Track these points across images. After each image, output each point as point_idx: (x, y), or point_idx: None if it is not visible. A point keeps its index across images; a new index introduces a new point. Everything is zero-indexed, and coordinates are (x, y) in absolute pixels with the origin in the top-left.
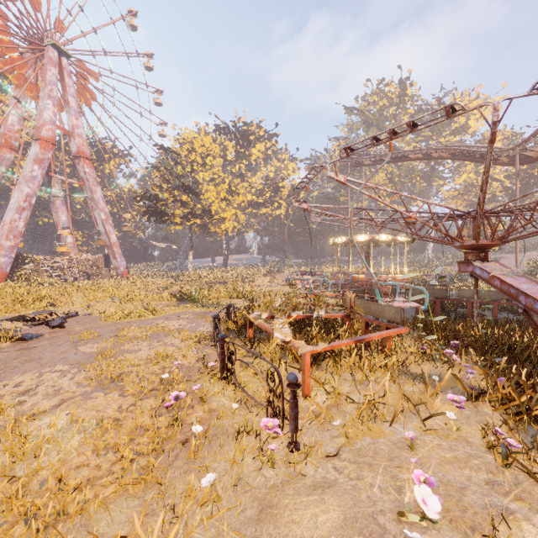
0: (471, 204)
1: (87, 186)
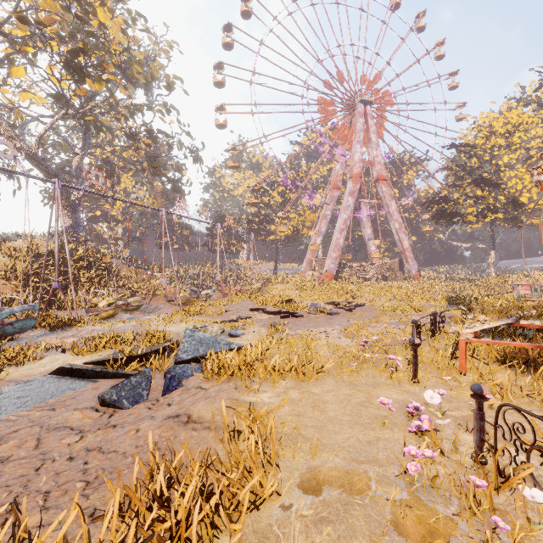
0: None
1: (384, 202)
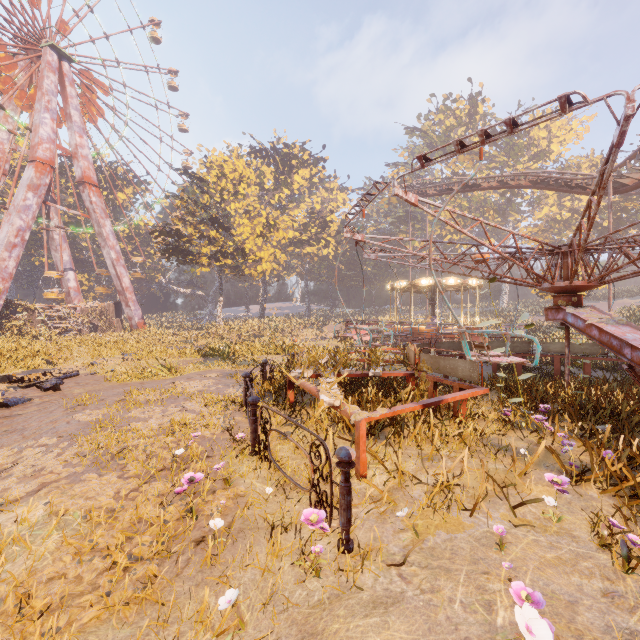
0: (553, 243)
1: (94, 218)
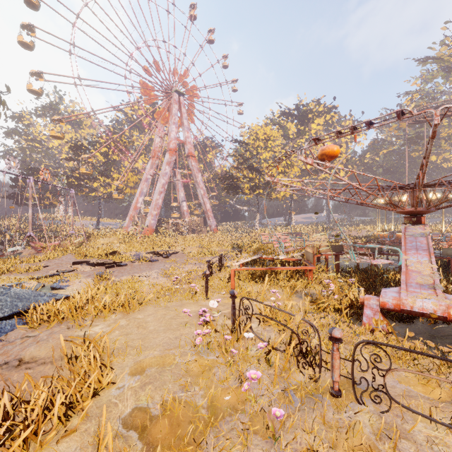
0: None
1: (193, 174)
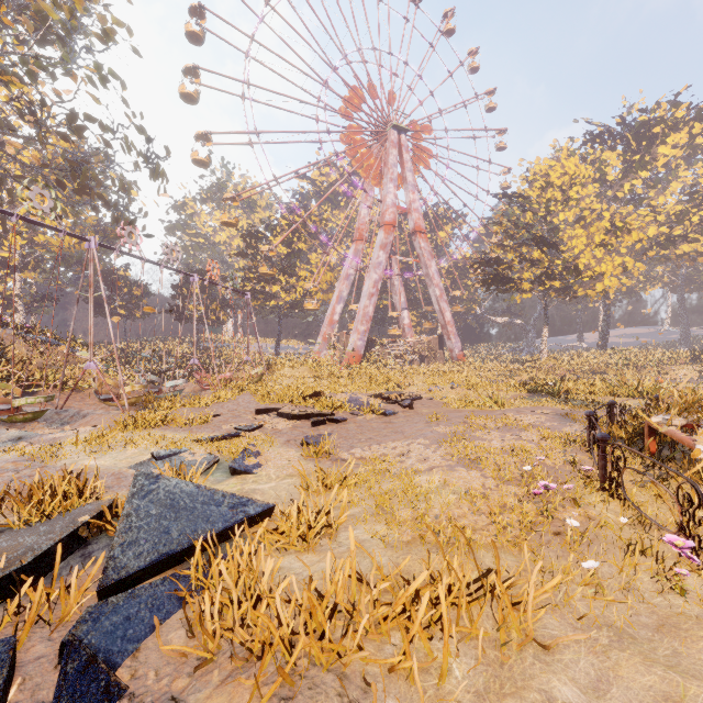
0: None
1: (422, 262)
